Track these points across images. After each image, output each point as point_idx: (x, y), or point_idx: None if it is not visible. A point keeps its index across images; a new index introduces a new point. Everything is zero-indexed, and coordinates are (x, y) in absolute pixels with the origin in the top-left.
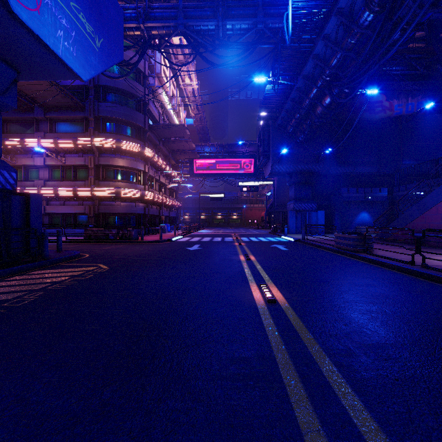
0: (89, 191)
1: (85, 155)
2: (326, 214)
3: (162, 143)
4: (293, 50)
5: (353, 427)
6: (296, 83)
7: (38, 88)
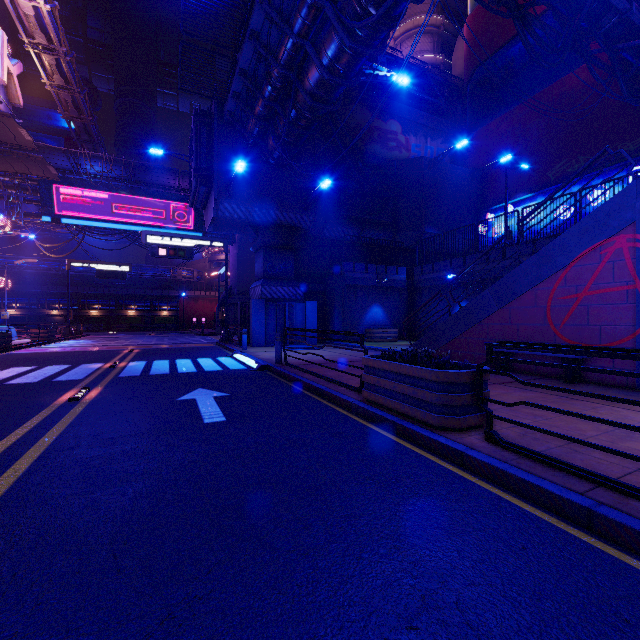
0: None
1: None
2: (319, 308)
3: None
4: None
5: None
6: None
7: None
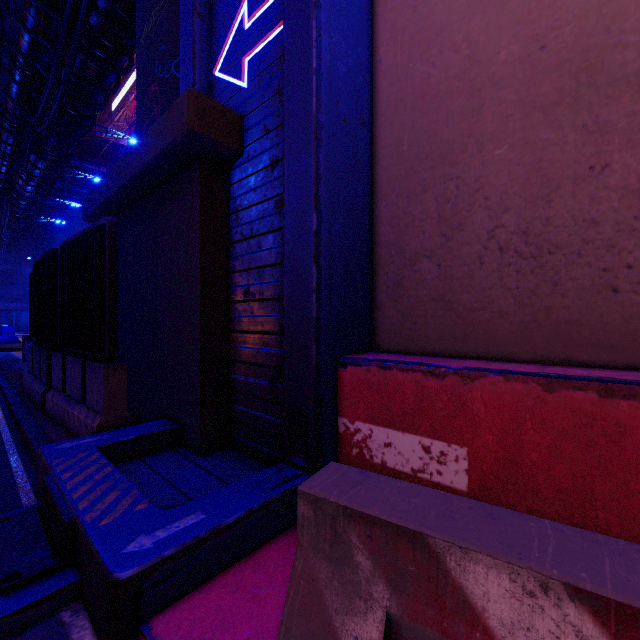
0: None
1: None
2: None
3: None
4: None
5: None
6: None
7: None
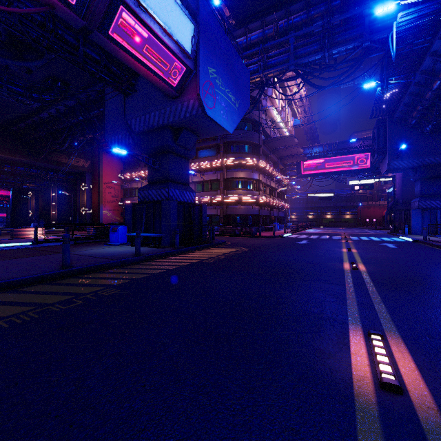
0: (220, 198)
1: (217, 171)
2: None
3: (272, 152)
4: (404, 54)
5: (368, 294)
6: (413, 79)
7: None
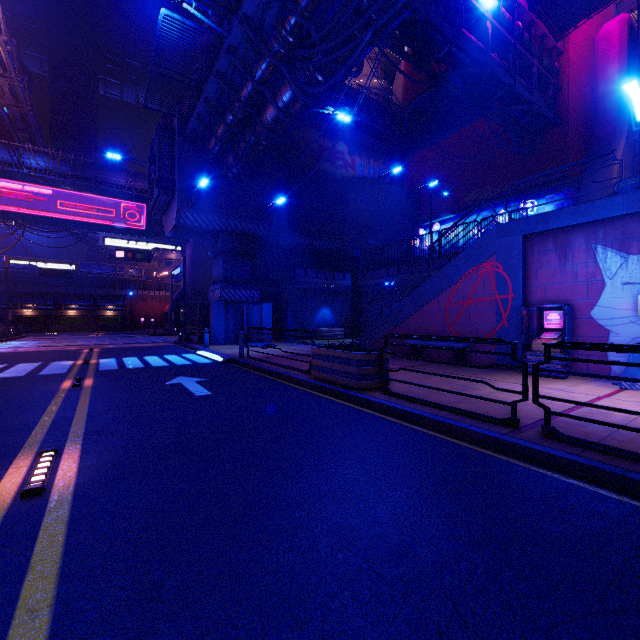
0: None
1: None
2: (274, 309)
3: None
4: None
5: None
6: (228, 33)
7: None
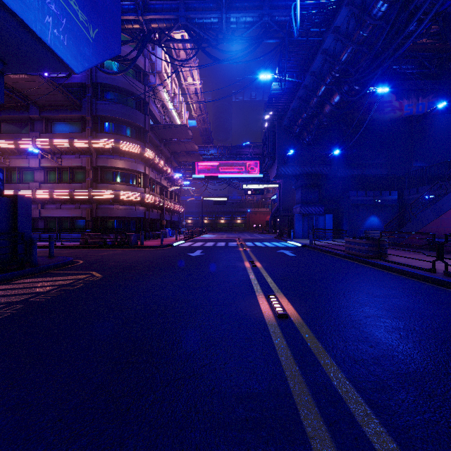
0: (86, 194)
1: (83, 156)
2: (334, 218)
3: (164, 144)
4: (300, 44)
5: None
6: (304, 81)
7: (32, 85)
